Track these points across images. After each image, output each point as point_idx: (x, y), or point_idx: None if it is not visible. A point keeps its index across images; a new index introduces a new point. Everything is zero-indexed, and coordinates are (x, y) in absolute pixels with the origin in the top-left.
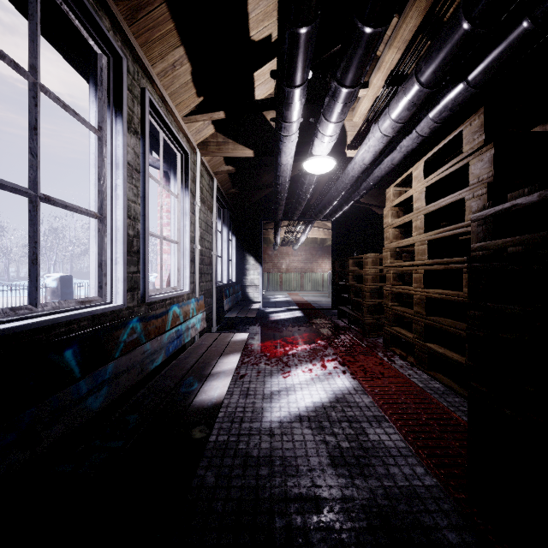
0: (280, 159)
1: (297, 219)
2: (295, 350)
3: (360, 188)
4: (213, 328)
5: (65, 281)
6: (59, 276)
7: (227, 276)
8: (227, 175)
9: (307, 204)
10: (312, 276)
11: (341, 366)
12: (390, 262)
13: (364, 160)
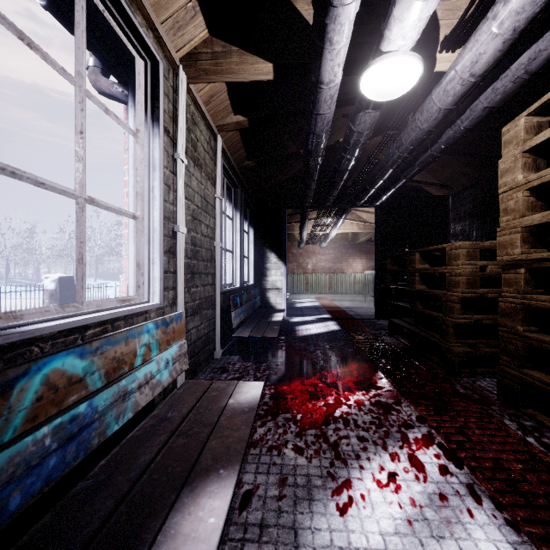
0: (320, 70)
1: (330, 206)
2: (346, 406)
3: (439, 142)
4: (216, 352)
5: (65, 282)
6: (58, 277)
7: (241, 278)
8: (237, 136)
9: (343, 186)
10: (342, 278)
11: (455, 468)
12: (522, 252)
13: (476, 64)
